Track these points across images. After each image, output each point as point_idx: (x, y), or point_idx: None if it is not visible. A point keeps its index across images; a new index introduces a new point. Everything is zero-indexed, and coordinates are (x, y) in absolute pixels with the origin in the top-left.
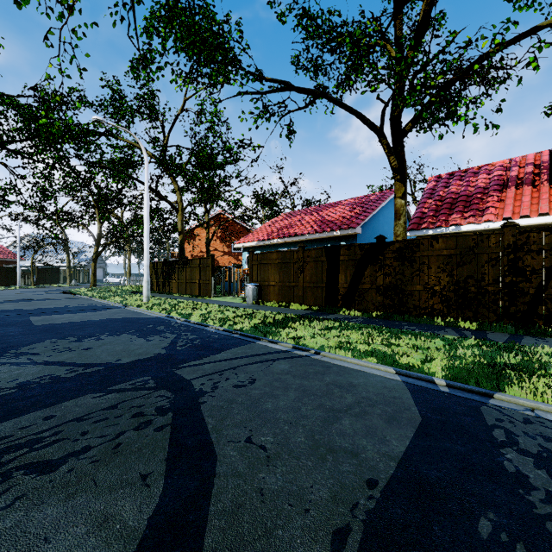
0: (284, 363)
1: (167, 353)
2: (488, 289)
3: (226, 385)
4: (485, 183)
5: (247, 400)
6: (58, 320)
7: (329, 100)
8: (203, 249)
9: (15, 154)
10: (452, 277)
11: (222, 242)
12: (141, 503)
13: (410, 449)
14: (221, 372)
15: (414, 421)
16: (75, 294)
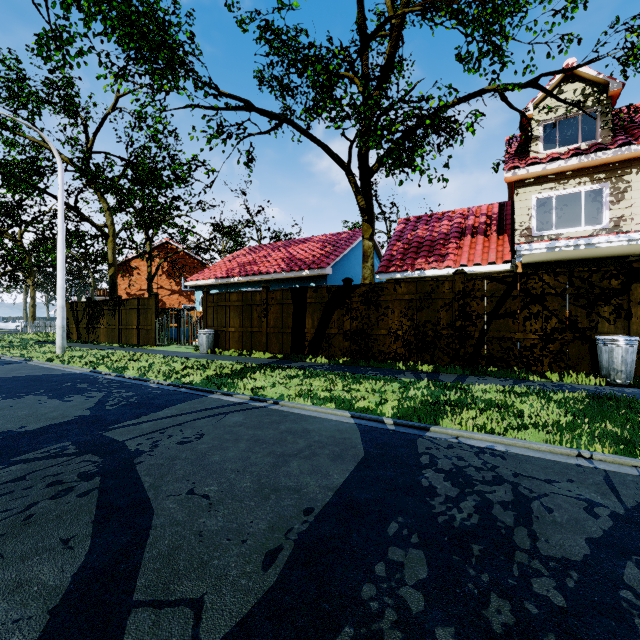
0: (238, 415)
1: (93, 414)
2: (443, 333)
3: (168, 443)
4: (447, 229)
5: (192, 455)
6: None
7: (295, 128)
8: (143, 286)
9: None
10: (413, 321)
11: (169, 278)
12: (64, 564)
13: (348, 480)
14: (163, 430)
15: (357, 456)
16: None
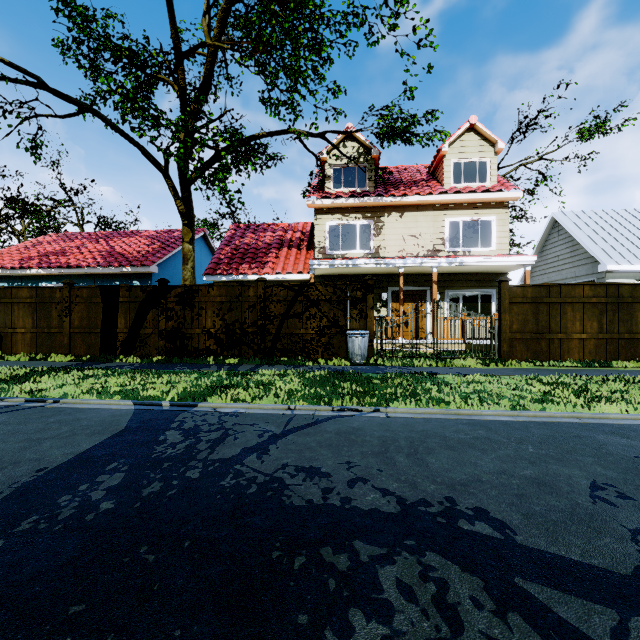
0: (1, 416)
1: None
2: (248, 330)
3: None
4: (270, 240)
5: None
6: None
7: (102, 120)
8: None
9: None
10: (224, 321)
11: None
12: None
13: (95, 446)
14: None
15: (116, 430)
16: None
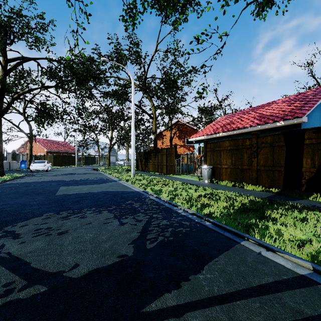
0: None
1: (134, 256)
2: None
3: None
4: None
5: None
6: (73, 190)
7: None
8: (167, 144)
9: (65, 91)
10: None
11: (179, 139)
12: None
13: None
14: None
15: None
16: (98, 170)
